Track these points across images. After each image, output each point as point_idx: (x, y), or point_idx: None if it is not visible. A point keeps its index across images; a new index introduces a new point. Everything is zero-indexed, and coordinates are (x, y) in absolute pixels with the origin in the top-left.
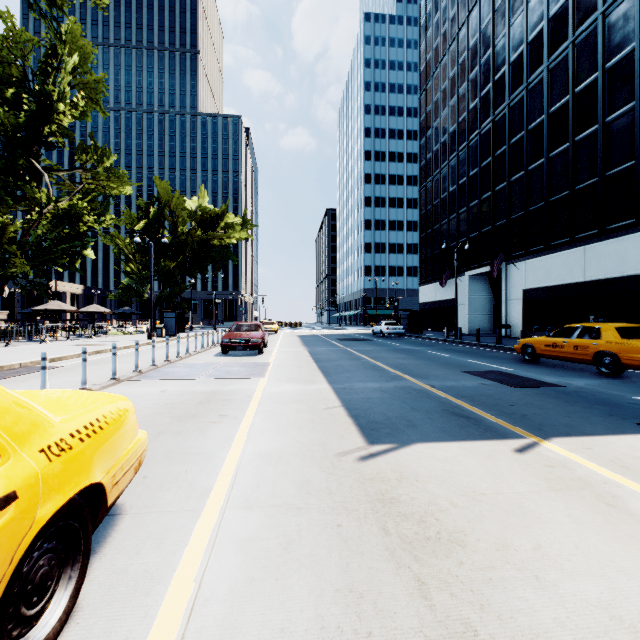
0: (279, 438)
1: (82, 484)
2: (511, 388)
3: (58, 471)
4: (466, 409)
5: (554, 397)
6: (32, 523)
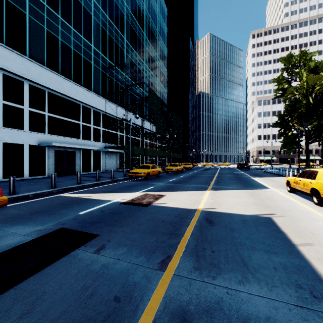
0: (321, 226)
1: (315, 187)
2: (105, 235)
3: (315, 184)
4: (198, 223)
5: (118, 221)
6: (311, 186)
